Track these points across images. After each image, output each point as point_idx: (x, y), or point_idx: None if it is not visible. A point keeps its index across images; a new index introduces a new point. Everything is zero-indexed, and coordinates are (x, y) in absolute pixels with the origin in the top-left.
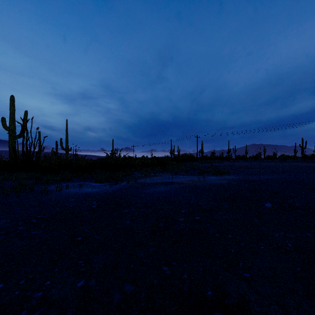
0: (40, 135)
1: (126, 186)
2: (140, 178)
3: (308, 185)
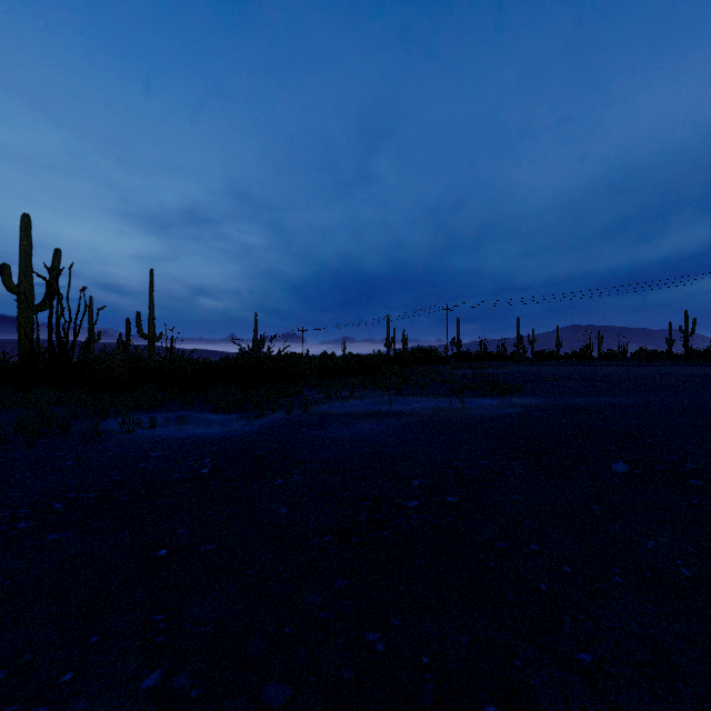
0: (91, 304)
1: (283, 421)
2: (317, 404)
3: (709, 420)
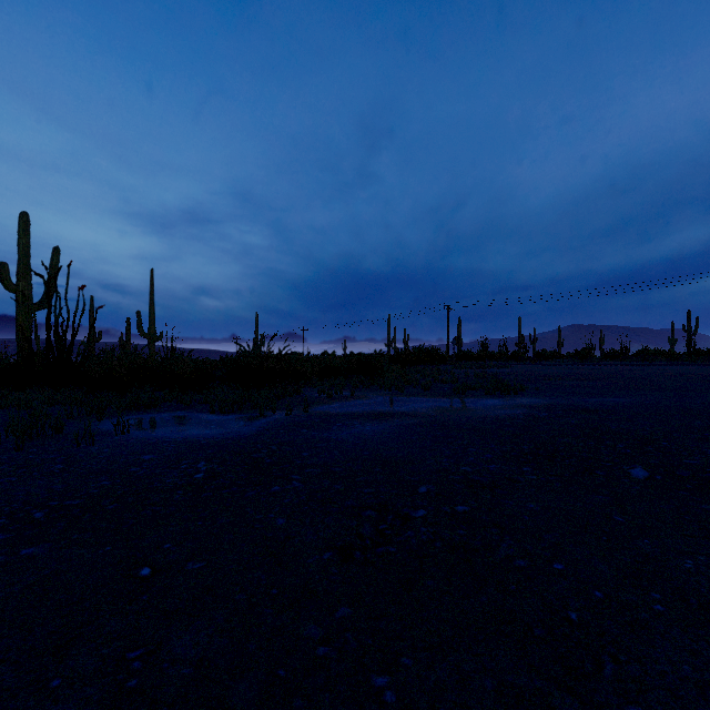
0: (92, 304)
1: (283, 422)
2: (317, 404)
3: None
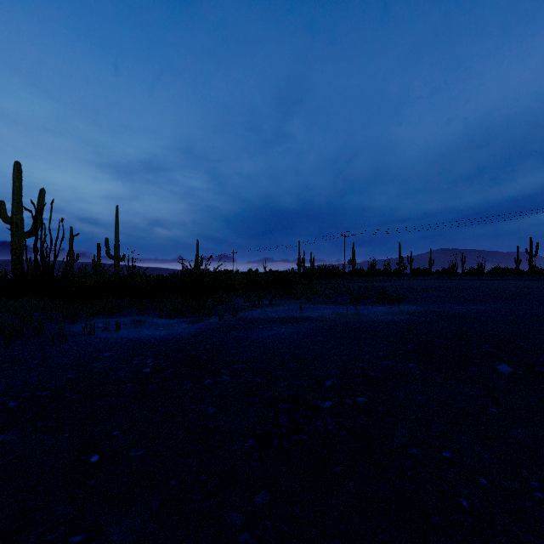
0: (71, 233)
1: (216, 325)
2: (244, 310)
3: None
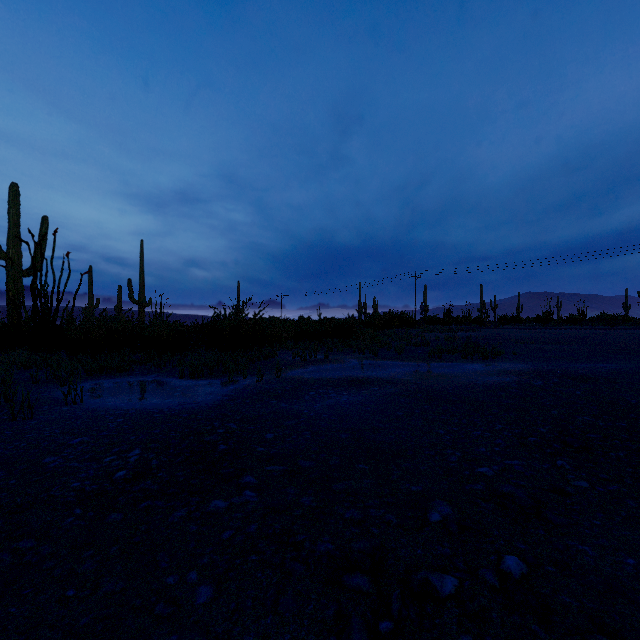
0: (90, 273)
1: (251, 389)
2: (291, 368)
3: None
